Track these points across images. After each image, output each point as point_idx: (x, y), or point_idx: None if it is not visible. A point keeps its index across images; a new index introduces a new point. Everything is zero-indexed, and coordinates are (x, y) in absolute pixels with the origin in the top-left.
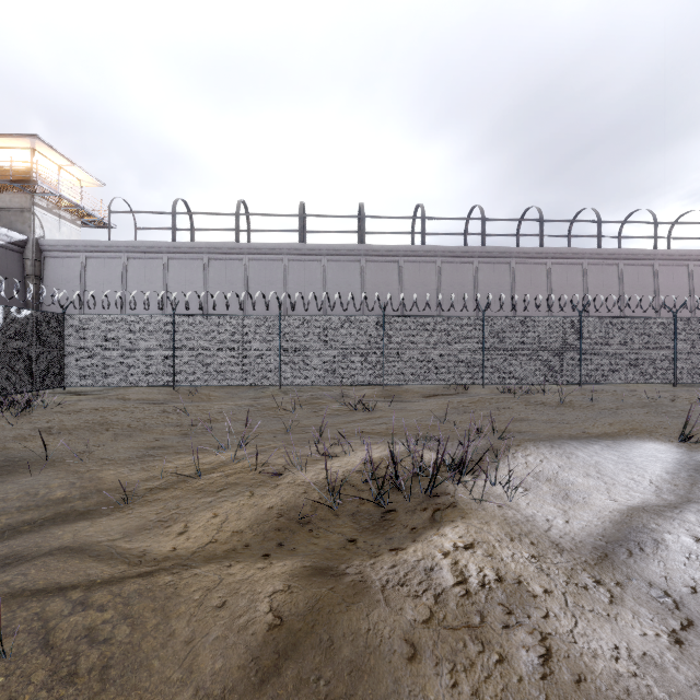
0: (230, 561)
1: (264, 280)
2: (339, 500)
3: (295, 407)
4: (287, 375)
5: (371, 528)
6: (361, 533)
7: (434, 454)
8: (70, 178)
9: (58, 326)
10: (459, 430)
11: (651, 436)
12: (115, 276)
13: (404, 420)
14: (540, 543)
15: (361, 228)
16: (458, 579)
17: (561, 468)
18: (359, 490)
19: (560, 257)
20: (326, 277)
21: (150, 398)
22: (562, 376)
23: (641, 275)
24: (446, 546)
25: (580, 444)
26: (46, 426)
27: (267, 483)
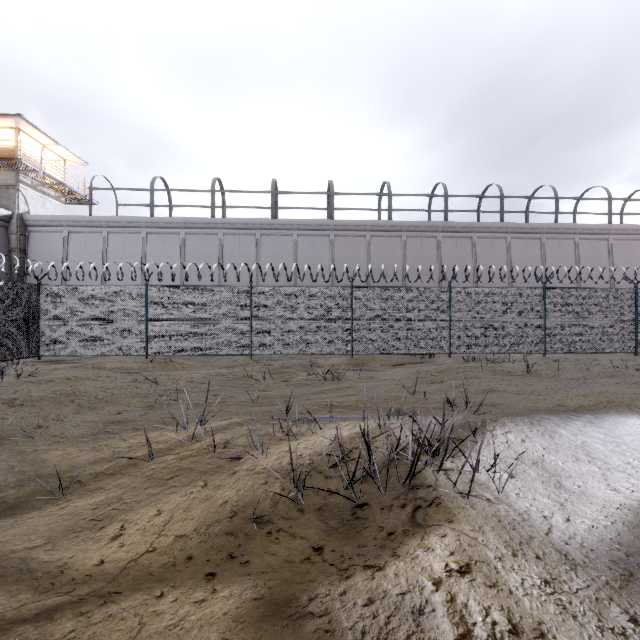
0: (162, 587)
1: (238, 253)
2: (304, 491)
3: (265, 376)
4: (257, 345)
5: (340, 530)
6: (329, 537)
7: (408, 431)
8: (55, 158)
9: (33, 297)
10: (430, 402)
11: (631, 410)
12: (96, 249)
13: (373, 391)
14: (547, 555)
15: (330, 204)
16: (459, 630)
17: (546, 449)
18: (327, 477)
19: (519, 232)
20: (297, 250)
21: (125, 367)
22: (526, 346)
23: (596, 248)
24: (436, 569)
25: (560, 419)
26: (11, 396)
27: (224, 470)
